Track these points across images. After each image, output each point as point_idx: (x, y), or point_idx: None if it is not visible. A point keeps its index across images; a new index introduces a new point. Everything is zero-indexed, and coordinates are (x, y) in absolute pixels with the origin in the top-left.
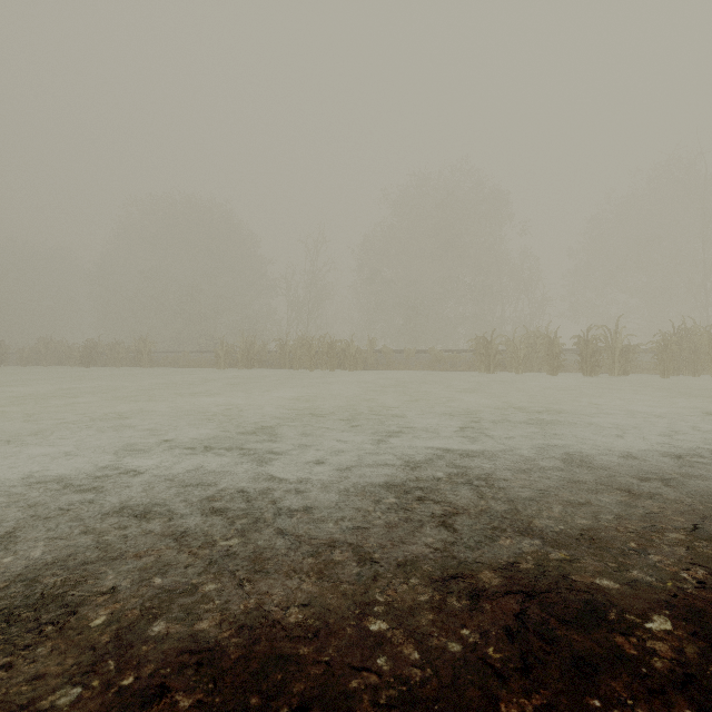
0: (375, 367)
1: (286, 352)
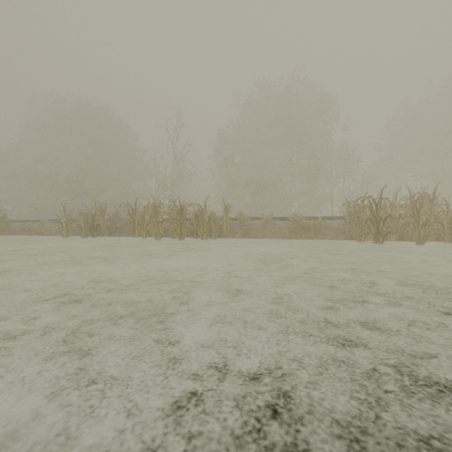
0: (231, 235)
1: (135, 218)
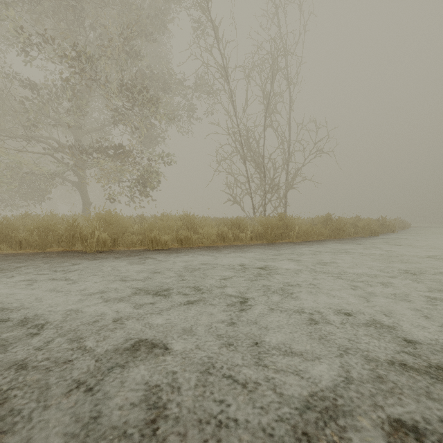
0: None
1: None
